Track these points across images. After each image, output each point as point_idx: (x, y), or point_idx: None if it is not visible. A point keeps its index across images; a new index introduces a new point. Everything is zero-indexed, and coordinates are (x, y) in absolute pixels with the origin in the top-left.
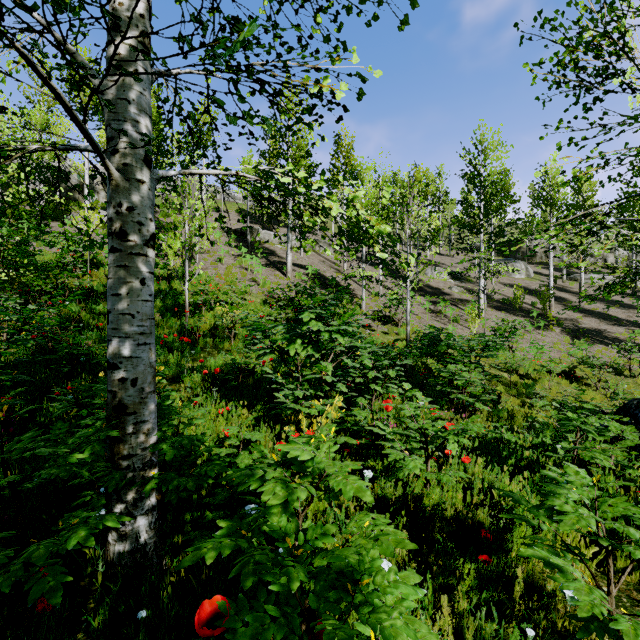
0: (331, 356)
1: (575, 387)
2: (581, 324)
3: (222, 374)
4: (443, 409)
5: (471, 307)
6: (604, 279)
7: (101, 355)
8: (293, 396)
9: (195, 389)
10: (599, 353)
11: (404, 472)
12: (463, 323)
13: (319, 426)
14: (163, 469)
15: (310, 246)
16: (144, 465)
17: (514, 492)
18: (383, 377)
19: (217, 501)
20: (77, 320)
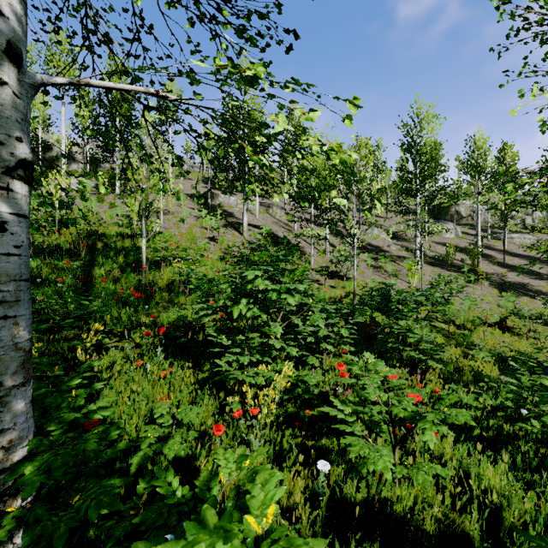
0: (281, 314)
1: (530, 345)
2: (506, 278)
3: (172, 330)
4: (393, 365)
5: (408, 263)
6: (524, 238)
7: (52, 311)
8: (238, 362)
9: (141, 347)
10: (525, 304)
11: (368, 468)
12: (401, 277)
13: (266, 398)
14: (39, 492)
15: (264, 209)
16: (2, 494)
17: (546, 539)
18: (335, 336)
19: (112, 541)
20: (38, 275)
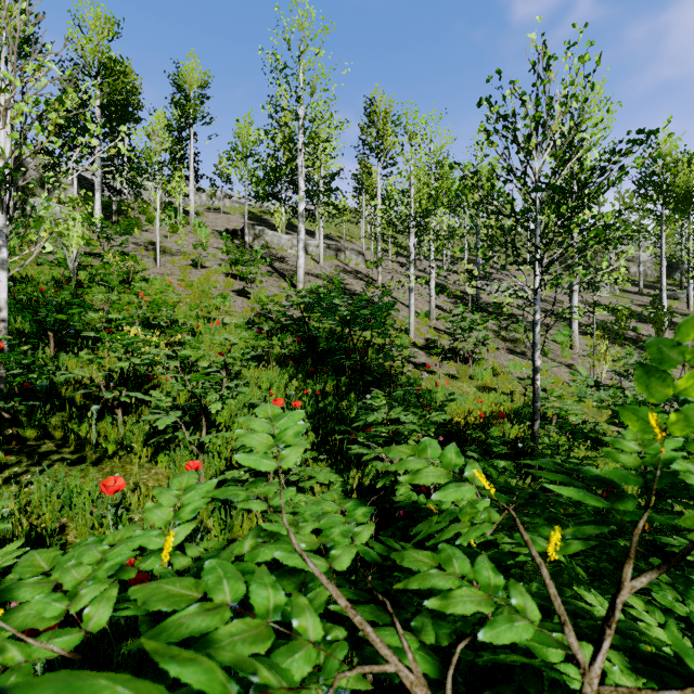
0: None
1: None
2: None
3: None
4: None
5: (563, 333)
6: None
7: None
8: None
9: None
10: None
11: None
12: (554, 357)
13: None
14: None
15: (333, 254)
16: None
17: None
18: None
19: None
20: None
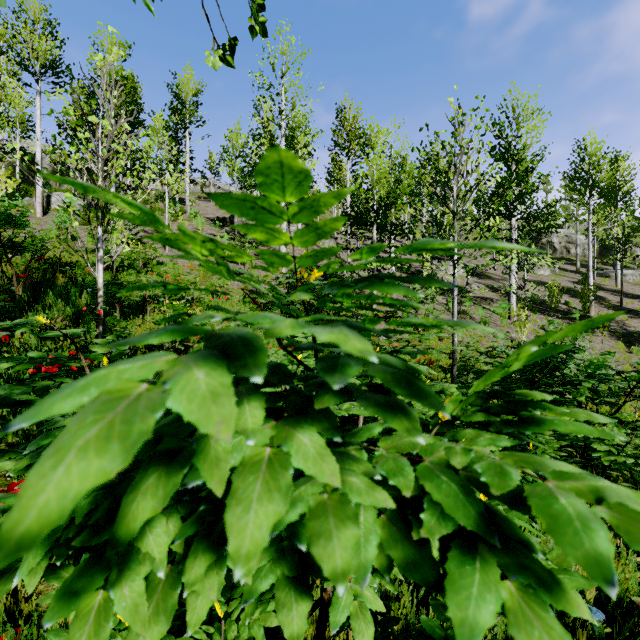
0: None
1: None
2: (630, 327)
3: None
4: None
5: (502, 307)
6: (639, 275)
7: None
8: None
9: None
10: None
11: None
12: (493, 326)
13: None
14: None
15: None
16: None
17: None
18: None
19: None
20: None
